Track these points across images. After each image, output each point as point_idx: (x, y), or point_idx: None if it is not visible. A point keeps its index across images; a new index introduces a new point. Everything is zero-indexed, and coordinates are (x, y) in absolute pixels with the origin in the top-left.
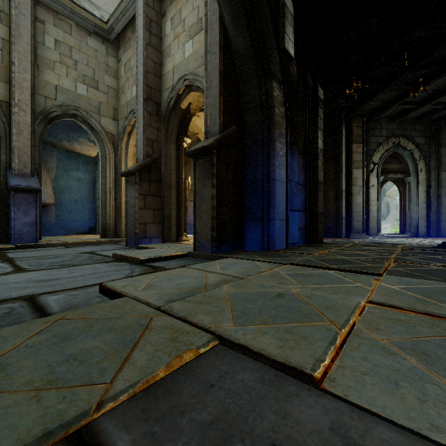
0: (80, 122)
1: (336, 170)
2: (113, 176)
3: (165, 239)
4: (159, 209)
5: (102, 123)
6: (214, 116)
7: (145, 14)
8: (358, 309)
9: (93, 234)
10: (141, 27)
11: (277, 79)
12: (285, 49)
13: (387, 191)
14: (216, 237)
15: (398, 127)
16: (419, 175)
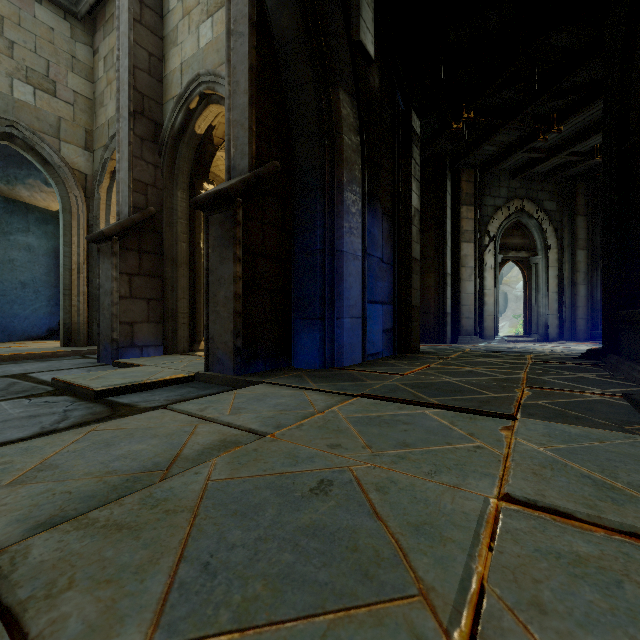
0: (21, 149)
1: (439, 243)
2: (85, 243)
3: (169, 348)
4: (158, 299)
5: (64, 154)
6: (241, 141)
7: None
8: (486, 527)
9: (56, 340)
10: None
11: (346, 89)
12: (360, 42)
13: (504, 278)
14: (243, 347)
15: (522, 186)
16: (549, 255)
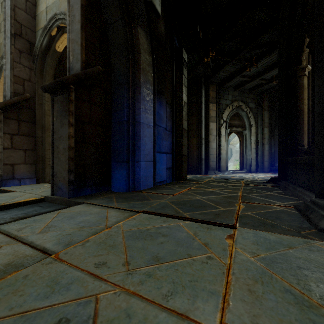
0: None
1: (198, 122)
2: None
3: (40, 179)
4: (32, 149)
5: None
6: (76, 51)
7: None
8: None
9: None
10: None
11: (143, 27)
12: (152, 2)
13: (230, 141)
14: (75, 179)
15: (239, 95)
16: (252, 130)
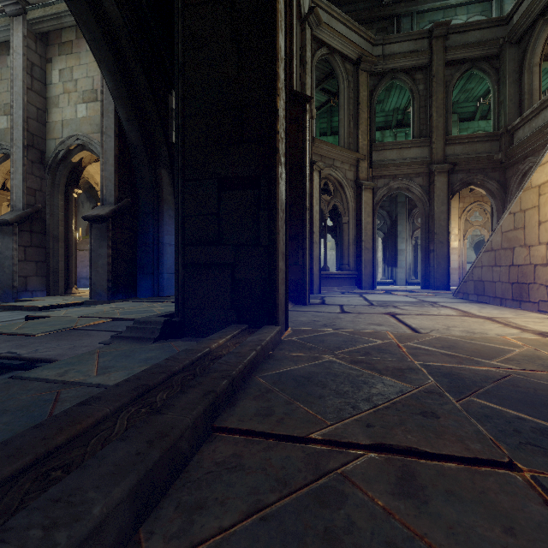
0: None
1: None
2: None
3: (51, 292)
4: (43, 261)
5: None
6: (110, 188)
7: (26, 57)
8: None
9: None
10: (19, 67)
11: (165, 167)
12: (173, 143)
13: None
14: (112, 287)
15: None
16: None
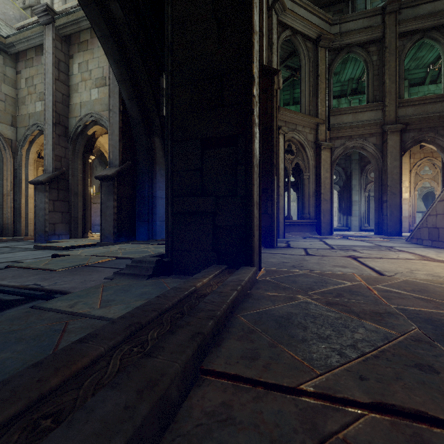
0: None
1: None
2: (12, 179)
3: (72, 236)
4: (67, 212)
5: None
6: (115, 153)
7: (54, 55)
8: None
9: None
10: (49, 63)
11: (158, 135)
12: (164, 116)
13: None
14: (117, 232)
15: None
16: None
